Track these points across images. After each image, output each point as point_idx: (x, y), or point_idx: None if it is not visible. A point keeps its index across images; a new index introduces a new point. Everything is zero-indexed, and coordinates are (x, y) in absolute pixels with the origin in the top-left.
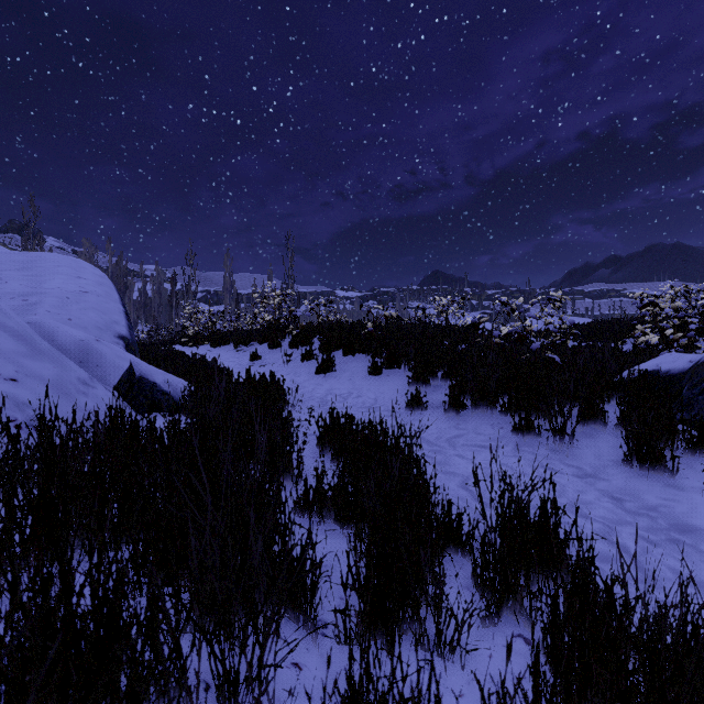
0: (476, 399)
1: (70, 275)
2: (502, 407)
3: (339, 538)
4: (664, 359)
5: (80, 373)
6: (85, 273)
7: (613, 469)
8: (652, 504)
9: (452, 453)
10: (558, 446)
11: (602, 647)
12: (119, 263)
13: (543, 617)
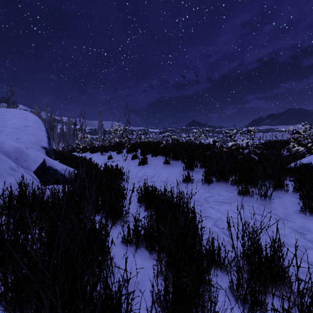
0: (218, 178)
1: (21, 118)
2: (231, 182)
3: (147, 260)
4: (312, 157)
5: (11, 164)
6: (29, 117)
7: (295, 215)
8: None
9: (207, 206)
10: (263, 202)
11: None
12: (51, 116)
13: None
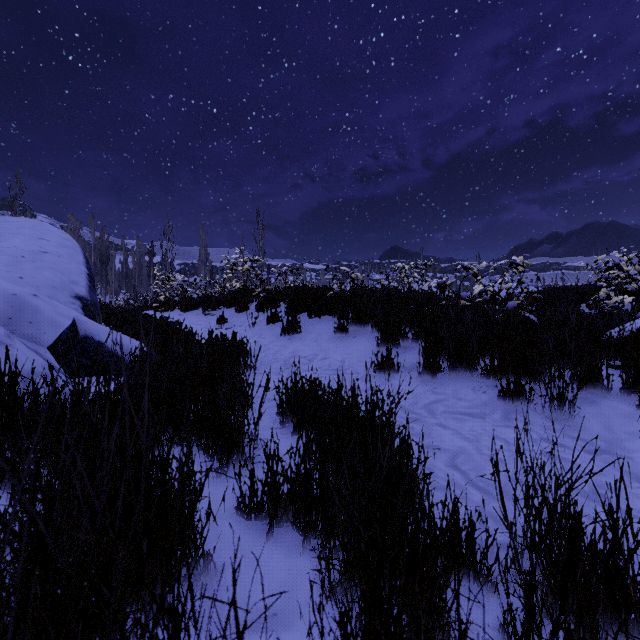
0: (454, 361)
1: (32, 236)
2: (483, 369)
3: (298, 554)
4: None
5: None
6: (49, 235)
7: (631, 443)
8: None
9: (432, 422)
10: (556, 413)
11: None
12: (101, 236)
13: None
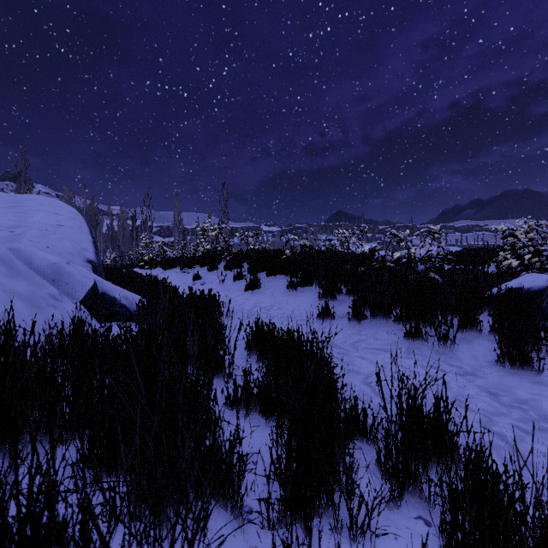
0: (374, 311)
1: (50, 212)
2: (395, 317)
3: (263, 428)
4: (526, 278)
5: (51, 289)
6: (61, 210)
7: (488, 368)
8: (523, 398)
9: (355, 355)
10: (442, 349)
11: (499, 535)
12: (91, 204)
13: (439, 500)
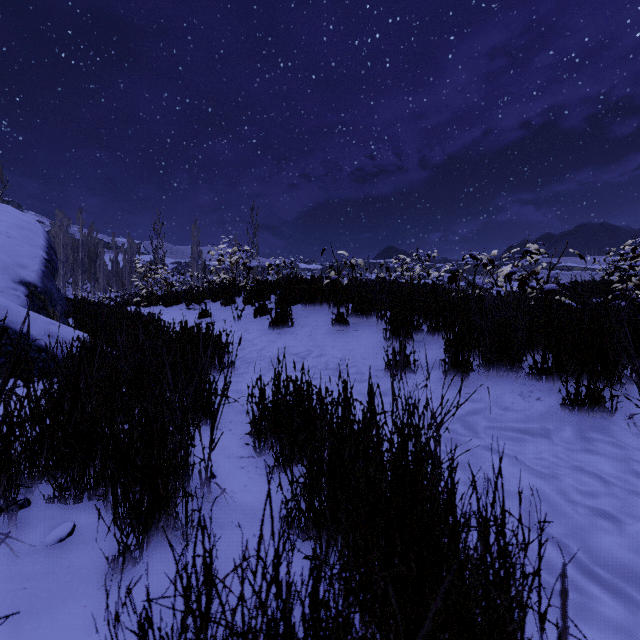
0: (491, 357)
1: None
2: (531, 368)
3: None
4: None
5: None
6: (3, 215)
7: None
8: None
9: (476, 444)
10: None
11: None
12: (90, 233)
13: None
